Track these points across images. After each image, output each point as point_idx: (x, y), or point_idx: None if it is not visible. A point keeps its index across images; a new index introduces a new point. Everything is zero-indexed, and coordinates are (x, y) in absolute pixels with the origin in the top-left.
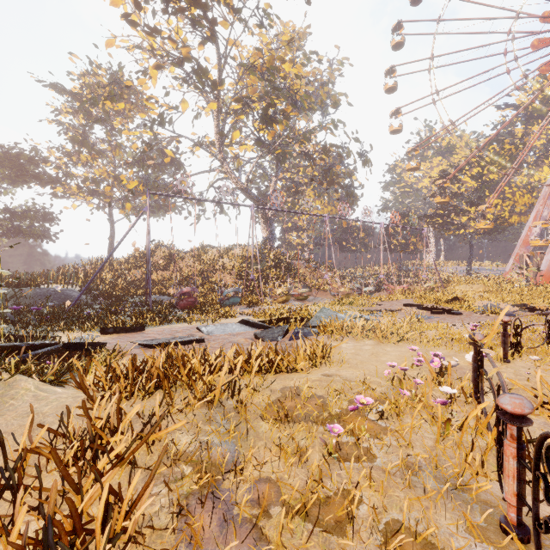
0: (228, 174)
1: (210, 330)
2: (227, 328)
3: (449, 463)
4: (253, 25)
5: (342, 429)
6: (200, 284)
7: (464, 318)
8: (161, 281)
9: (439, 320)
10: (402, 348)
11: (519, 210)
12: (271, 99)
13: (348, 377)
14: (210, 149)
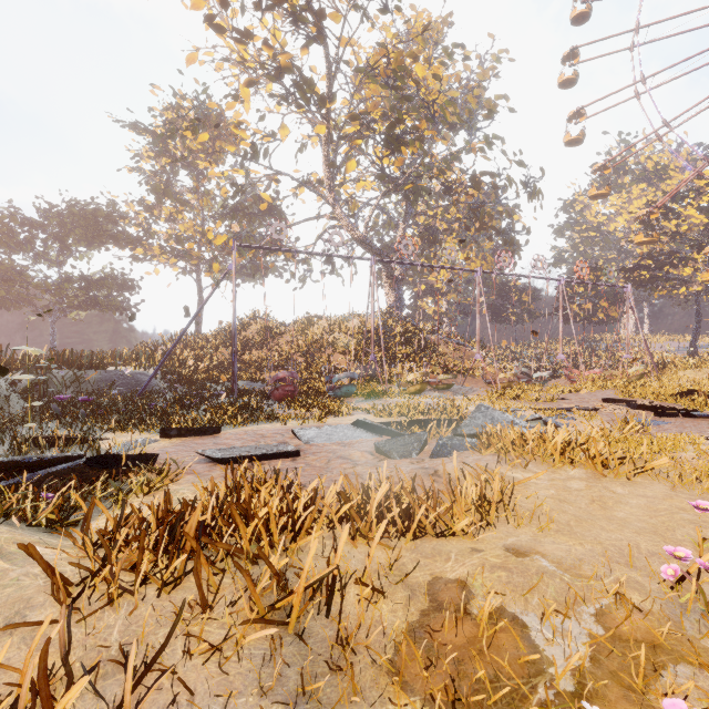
0: (340, 221)
1: (310, 435)
2: (335, 433)
3: None
4: (374, 16)
5: None
6: (304, 367)
7: None
8: (256, 362)
9: (675, 427)
10: (646, 489)
11: None
12: (399, 111)
13: (563, 561)
14: (318, 189)
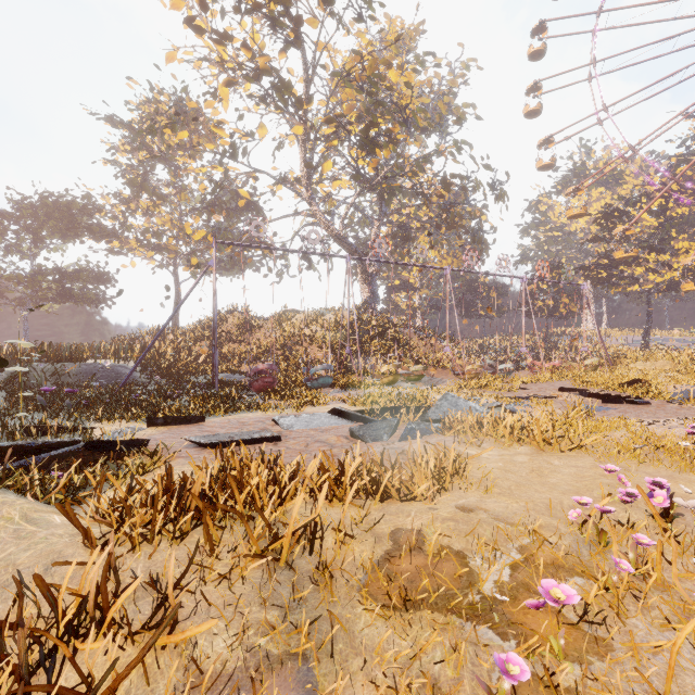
0: (317, 218)
1: (289, 423)
2: (313, 420)
3: None
4: (350, 23)
5: (525, 667)
6: (282, 360)
7: (655, 410)
8: (234, 355)
9: (617, 412)
10: (578, 461)
11: None
12: (374, 116)
13: (501, 514)
14: (296, 187)
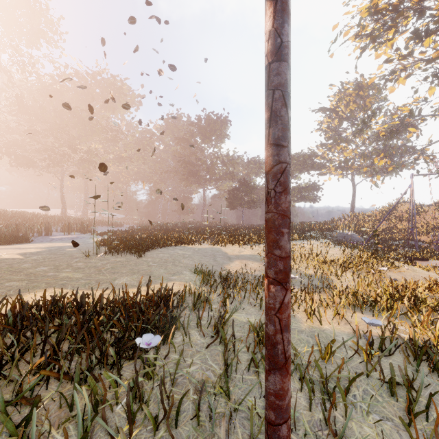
0: None
1: None
2: None
3: None
4: None
5: None
6: None
7: None
8: (406, 229)
9: None
10: None
11: None
12: None
13: None
14: None
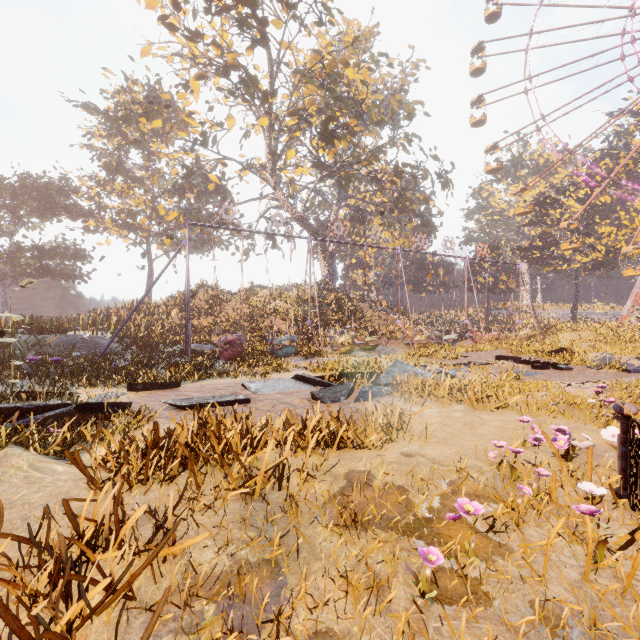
0: (281, 202)
1: (257, 387)
2: (278, 385)
3: (618, 623)
4: (311, 24)
5: (441, 556)
6: (249, 331)
7: (576, 374)
8: (205, 327)
9: (544, 376)
10: (504, 416)
11: (639, 240)
12: (332, 110)
13: (436, 458)
14: (261, 173)
